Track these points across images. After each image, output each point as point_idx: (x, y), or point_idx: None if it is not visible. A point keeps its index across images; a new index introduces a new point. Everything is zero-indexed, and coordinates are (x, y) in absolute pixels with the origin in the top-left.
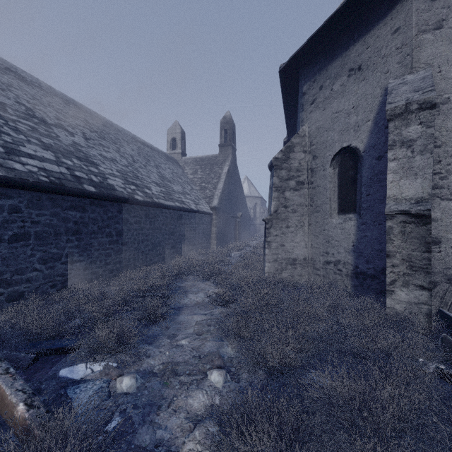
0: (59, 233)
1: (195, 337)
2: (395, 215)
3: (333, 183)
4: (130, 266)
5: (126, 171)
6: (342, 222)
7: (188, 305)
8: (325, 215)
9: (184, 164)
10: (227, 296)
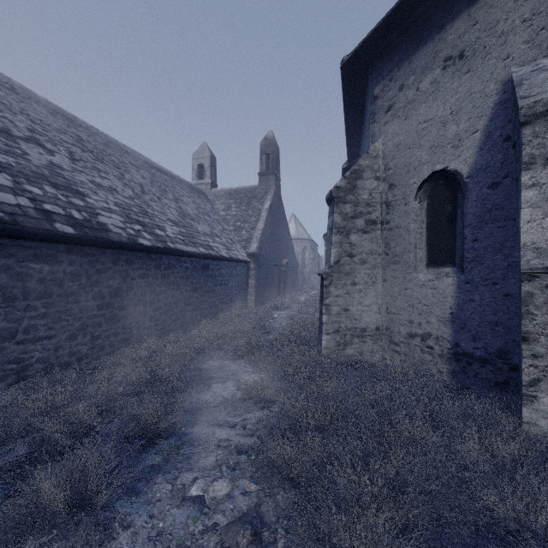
0: (12, 297)
1: (214, 479)
2: (537, 275)
3: (420, 222)
4: (131, 339)
5: (129, 204)
6: (434, 278)
7: (211, 404)
8: (407, 268)
9: (214, 198)
10: (269, 390)
